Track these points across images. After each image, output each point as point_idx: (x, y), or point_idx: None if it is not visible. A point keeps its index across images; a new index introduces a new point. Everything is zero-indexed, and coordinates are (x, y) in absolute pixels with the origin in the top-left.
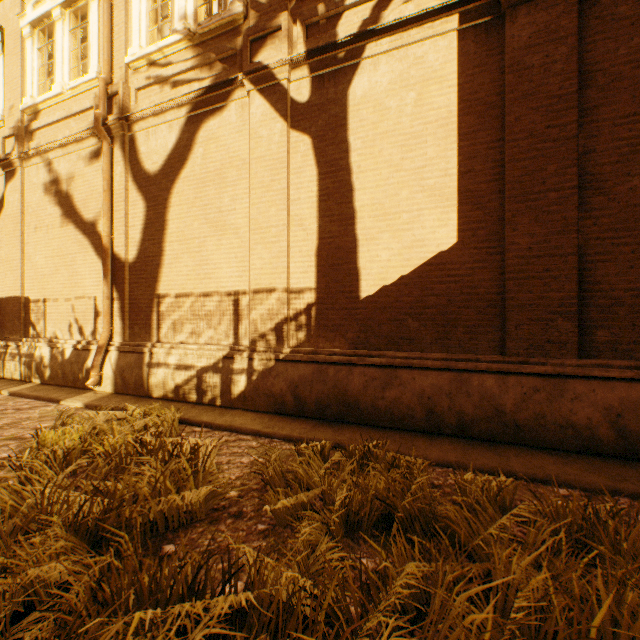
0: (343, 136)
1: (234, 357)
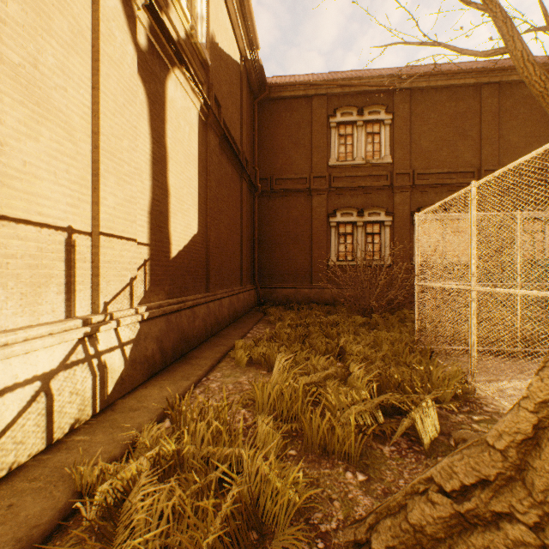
0: (164, 118)
1: (95, 333)
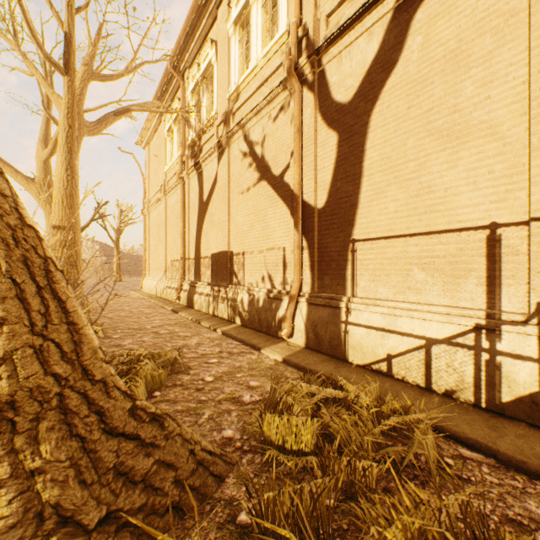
0: None
1: (497, 330)
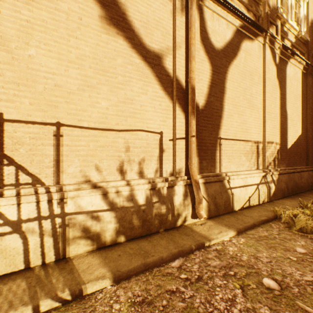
0: (285, 86)
1: (266, 175)
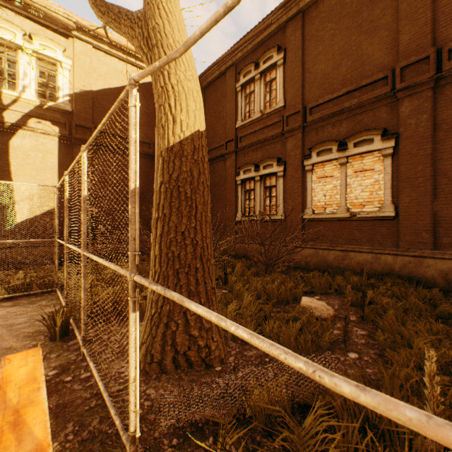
0: (7, 158)
1: None
